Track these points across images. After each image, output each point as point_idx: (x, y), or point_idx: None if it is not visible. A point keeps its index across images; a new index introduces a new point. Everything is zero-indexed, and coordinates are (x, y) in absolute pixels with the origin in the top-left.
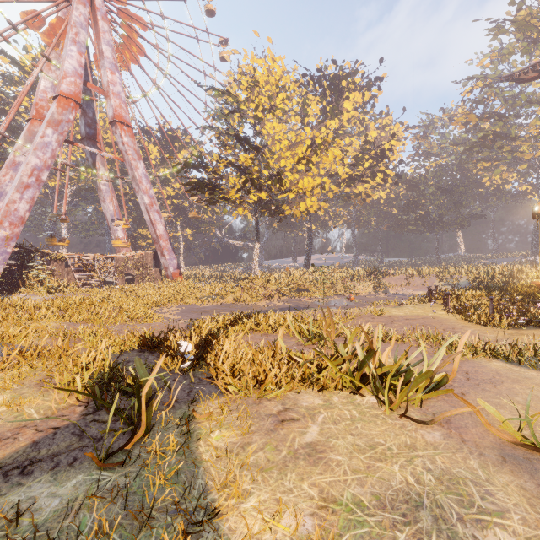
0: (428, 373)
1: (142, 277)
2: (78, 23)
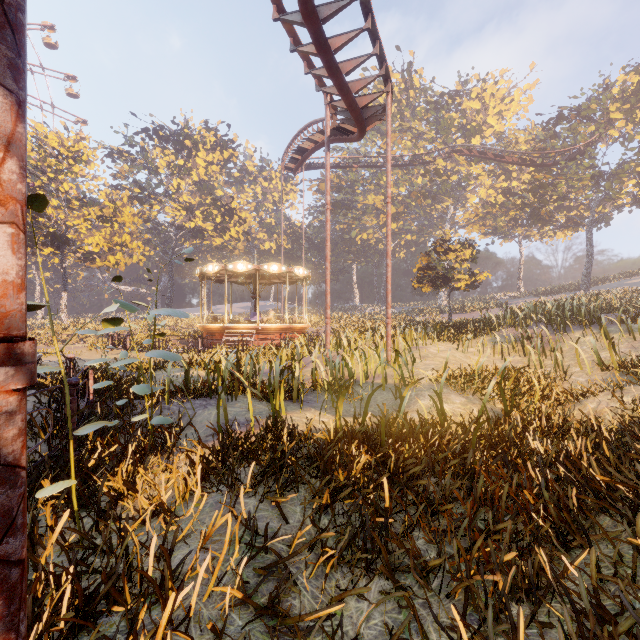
0: None
1: None
2: None
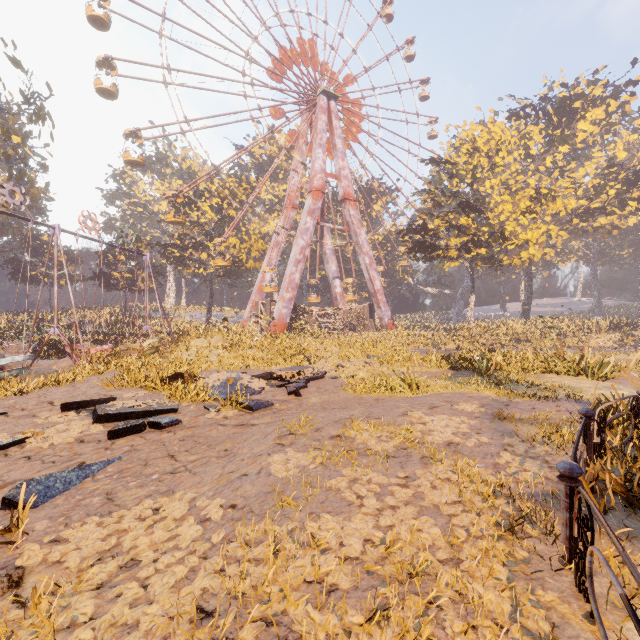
0: (609, 363)
1: (360, 326)
2: (322, 129)
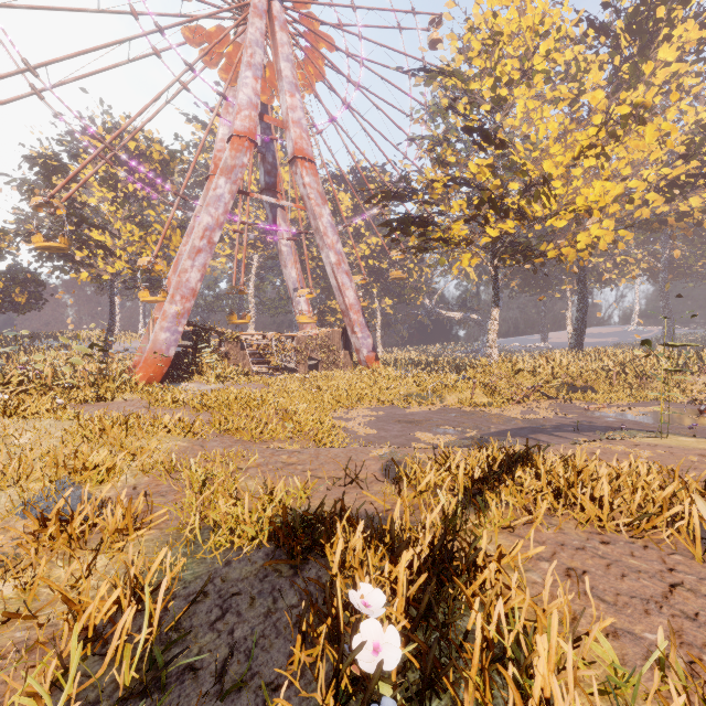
0: None
1: (327, 362)
2: (254, 41)
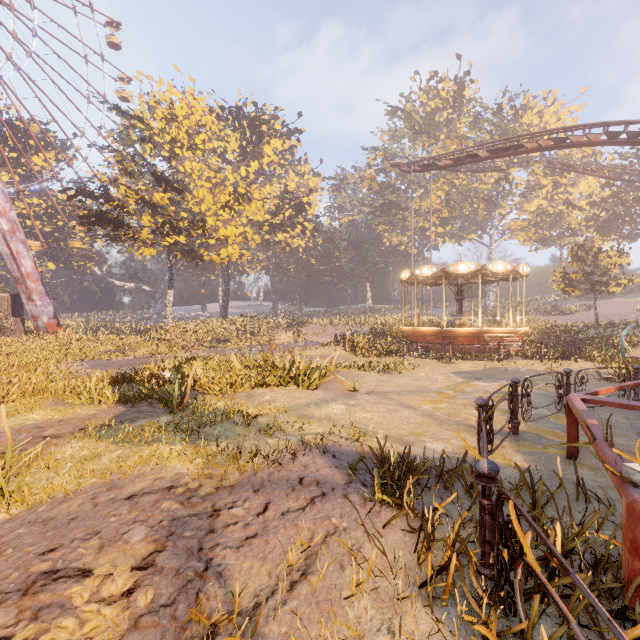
0: (319, 367)
1: None
2: None
